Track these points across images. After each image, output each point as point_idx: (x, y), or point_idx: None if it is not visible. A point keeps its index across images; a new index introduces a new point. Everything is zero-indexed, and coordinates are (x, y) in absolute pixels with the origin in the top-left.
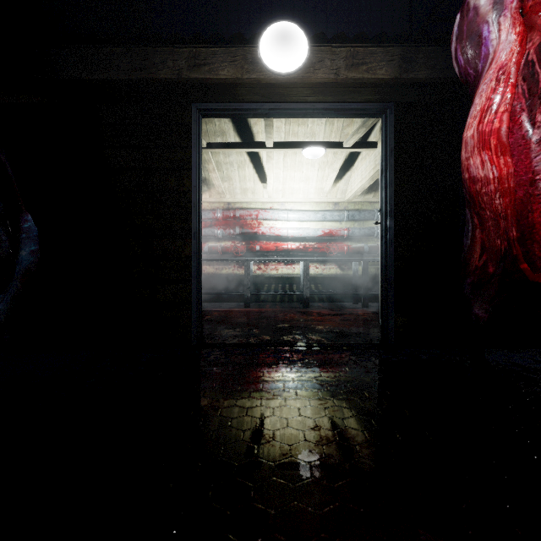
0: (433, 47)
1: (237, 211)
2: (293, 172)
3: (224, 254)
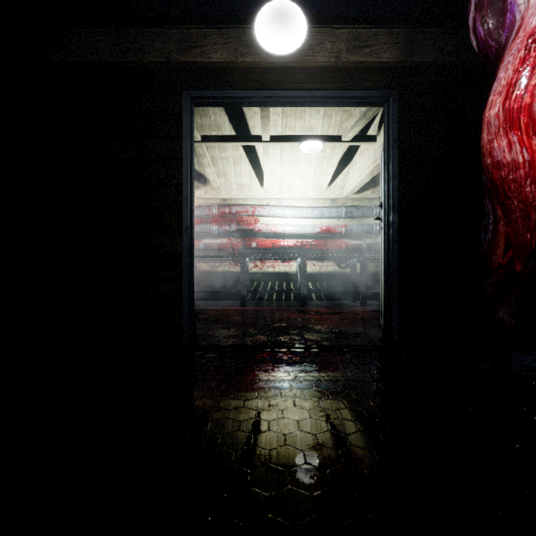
0: (440, 29)
1: (233, 208)
2: (290, 168)
3: (220, 252)
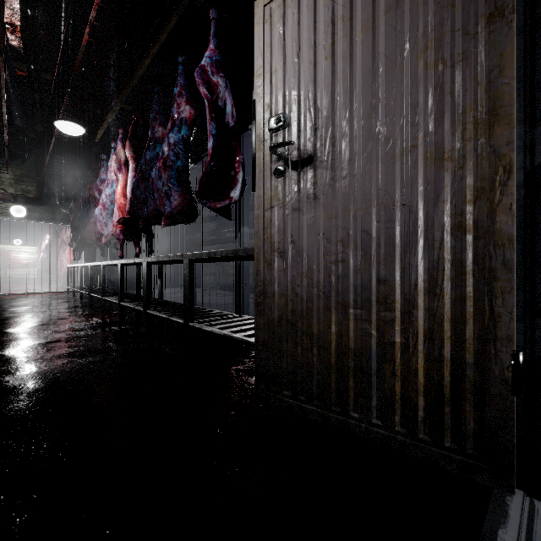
0: None
1: (0, 251)
2: None
3: None
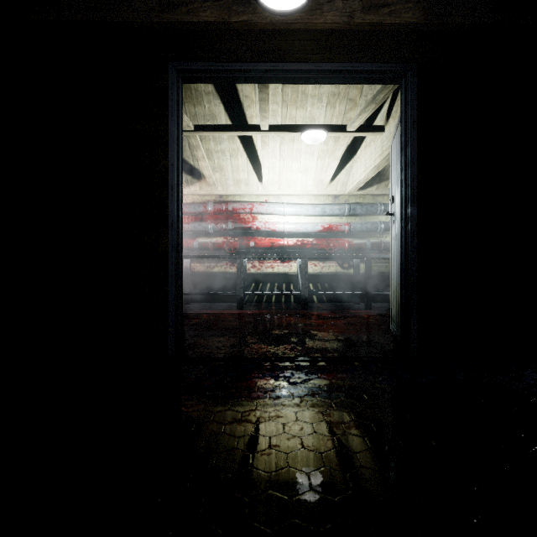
0: None
1: (230, 204)
2: (290, 162)
3: (215, 251)
